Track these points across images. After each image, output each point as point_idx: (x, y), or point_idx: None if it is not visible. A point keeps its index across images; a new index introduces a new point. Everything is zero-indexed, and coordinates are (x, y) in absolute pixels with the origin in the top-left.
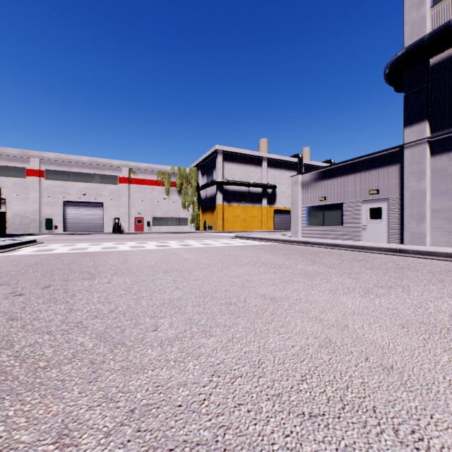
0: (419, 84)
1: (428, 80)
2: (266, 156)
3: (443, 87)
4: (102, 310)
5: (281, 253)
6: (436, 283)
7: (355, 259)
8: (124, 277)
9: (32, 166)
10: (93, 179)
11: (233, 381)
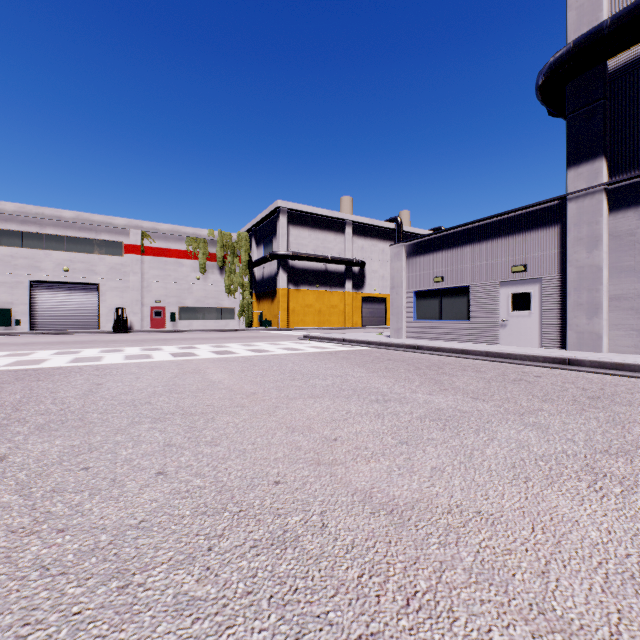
0: (592, 100)
1: (605, 95)
2: (351, 219)
3: (629, 104)
4: None
5: (381, 368)
6: None
7: (507, 378)
8: (56, 436)
9: None
10: (82, 246)
11: None
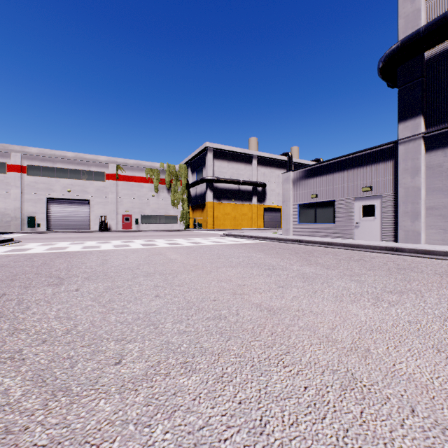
0: (414, 78)
1: (423, 74)
2: (256, 154)
3: (439, 81)
4: (56, 330)
5: (274, 253)
6: None
7: (352, 259)
8: (98, 282)
9: (13, 161)
10: (79, 175)
11: None
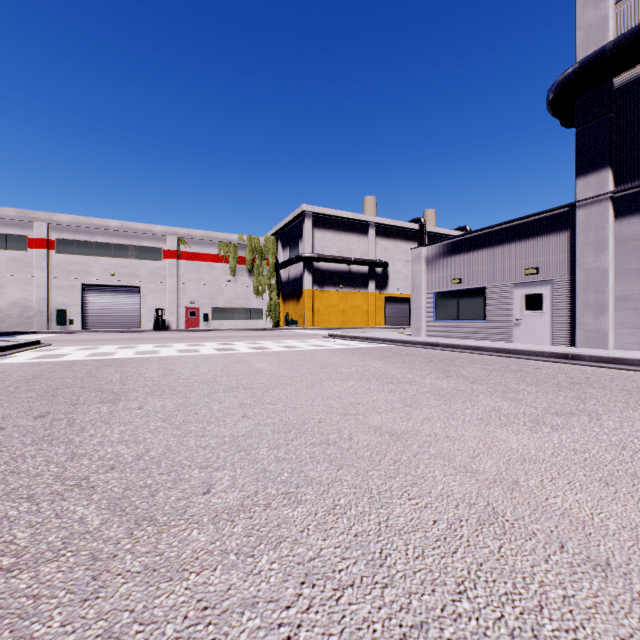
0: (598, 115)
1: (611, 109)
2: (374, 221)
3: (634, 119)
4: (124, 455)
5: (399, 361)
6: (638, 407)
7: (508, 369)
8: (165, 398)
9: (36, 233)
10: (126, 252)
11: (339, 596)
